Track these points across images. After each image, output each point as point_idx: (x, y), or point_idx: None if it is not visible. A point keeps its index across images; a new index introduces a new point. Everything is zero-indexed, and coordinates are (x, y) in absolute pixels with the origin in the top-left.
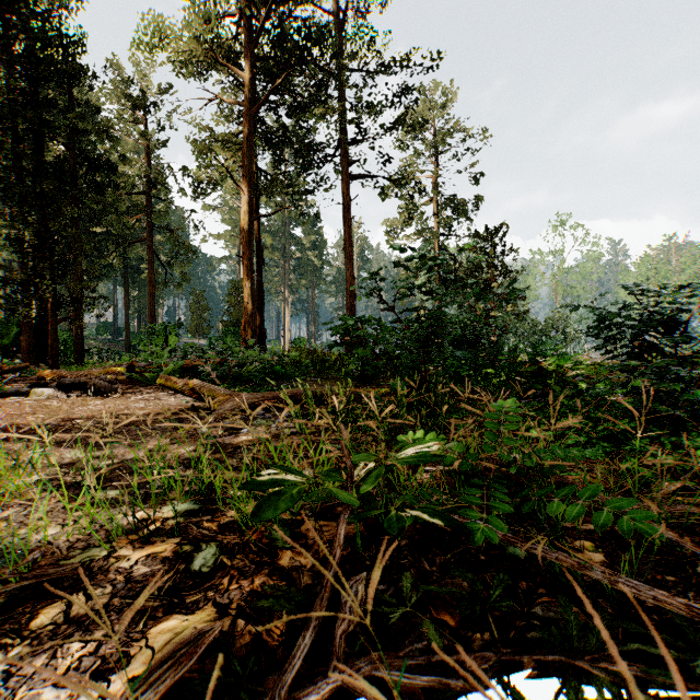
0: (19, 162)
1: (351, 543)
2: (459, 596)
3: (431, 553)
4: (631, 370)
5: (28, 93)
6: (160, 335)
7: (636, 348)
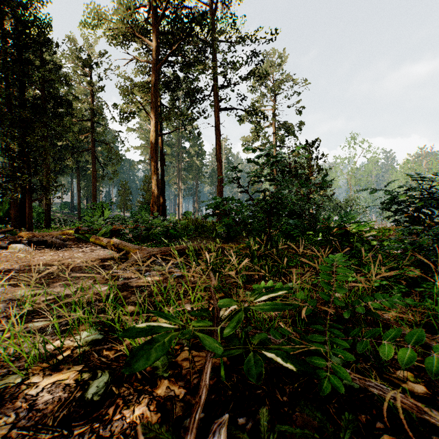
0: (9, 100)
1: (217, 372)
2: (312, 438)
3: (281, 382)
4: (416, 232)
5: (15, 56)
6: (98, 209)
7: (415, 217)
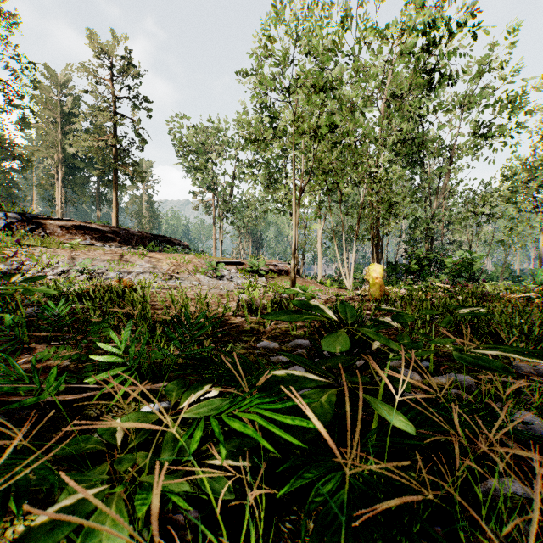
0: None
1: None
2: None
3: None
4: None
5: None
6: None
7: None
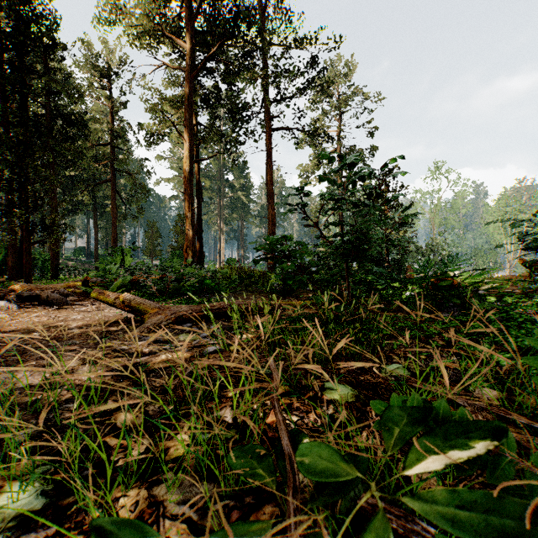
0: (6, 117)
1: None
2: None
3: None
4: None
5: (13, 61)
6: (118, 256)
7: None
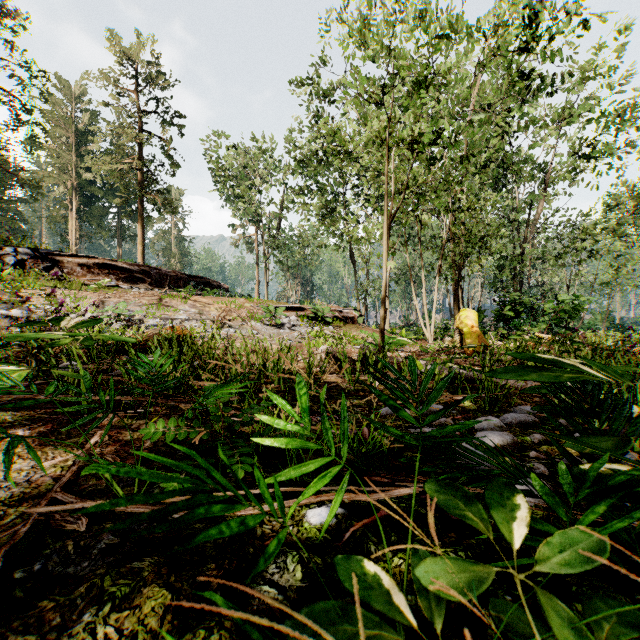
0: None
1: None
2: None
3: None
4: None
5: None
6: None
7: None
